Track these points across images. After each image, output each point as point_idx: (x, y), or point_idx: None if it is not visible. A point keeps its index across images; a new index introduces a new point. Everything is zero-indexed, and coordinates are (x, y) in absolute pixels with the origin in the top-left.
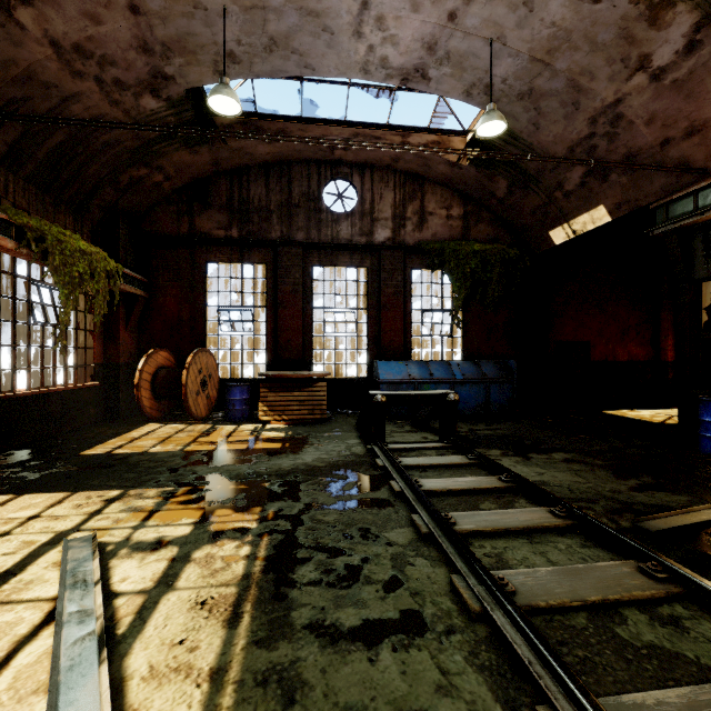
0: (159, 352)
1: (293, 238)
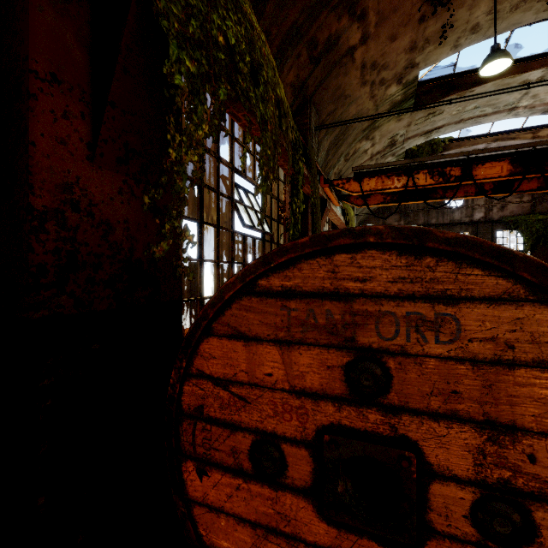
0: None
1: (430, 222)
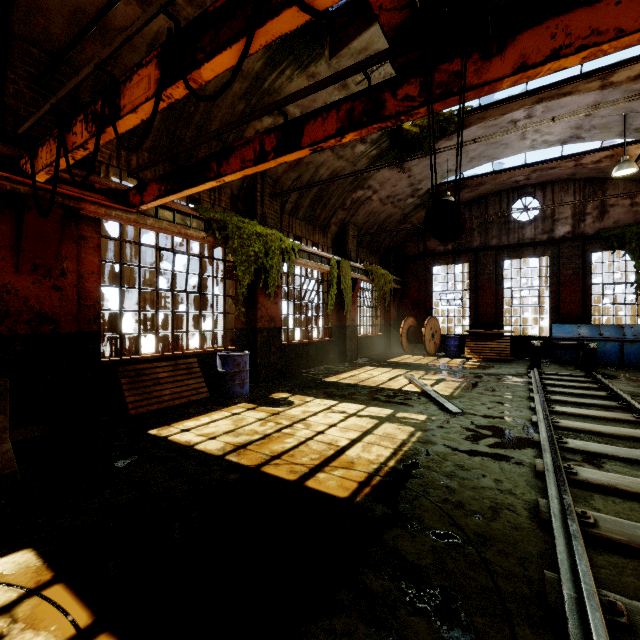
0: (409, 318)
1: (489, 244)
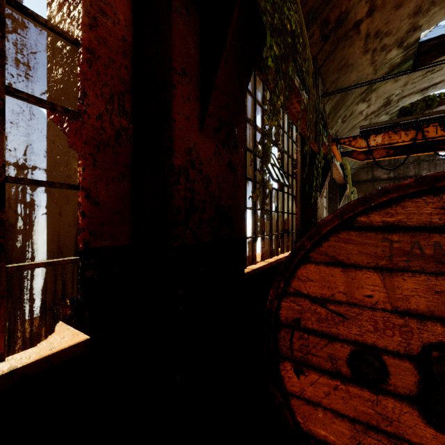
0: None
1: (421, 173)
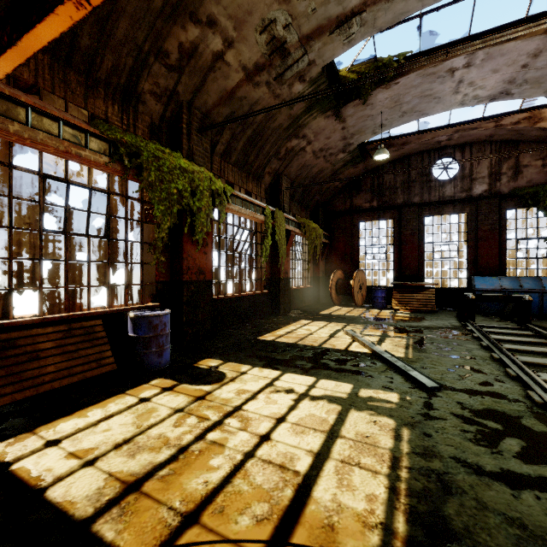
0: (338, 271)
1: (411, 201)
